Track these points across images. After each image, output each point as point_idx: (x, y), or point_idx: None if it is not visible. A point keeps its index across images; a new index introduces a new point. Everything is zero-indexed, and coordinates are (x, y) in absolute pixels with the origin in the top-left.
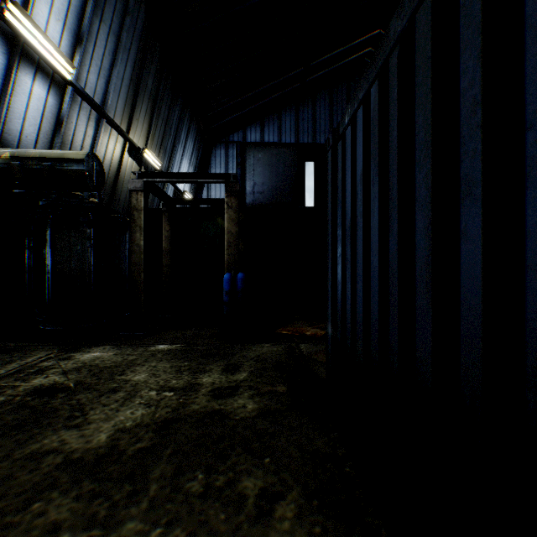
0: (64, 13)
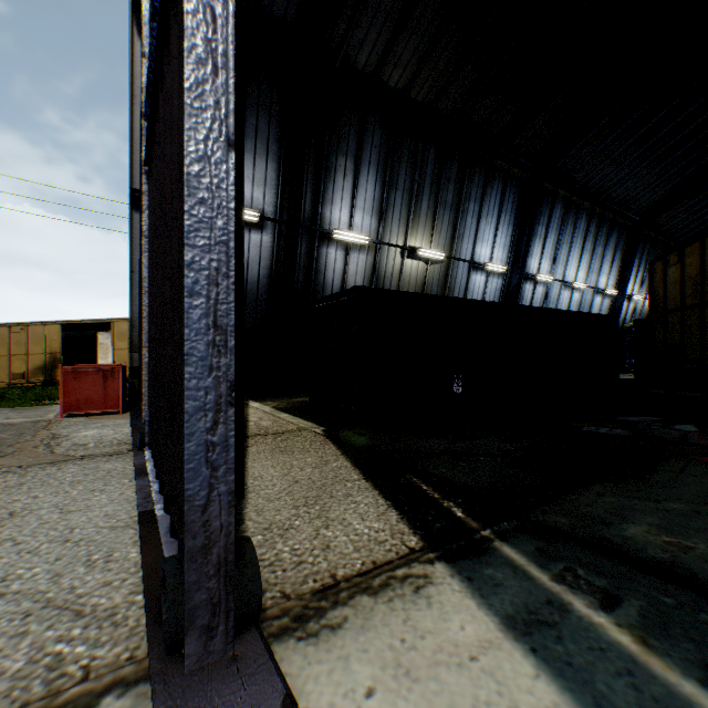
0: (637, 281)
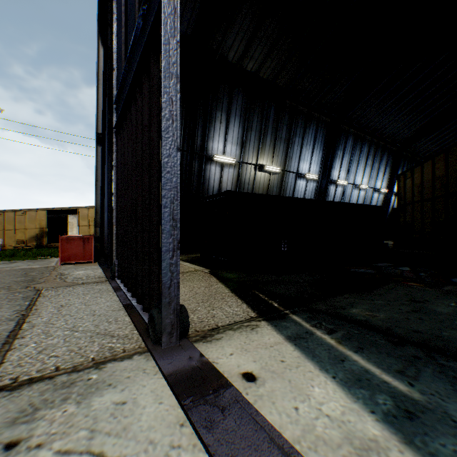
0: None
